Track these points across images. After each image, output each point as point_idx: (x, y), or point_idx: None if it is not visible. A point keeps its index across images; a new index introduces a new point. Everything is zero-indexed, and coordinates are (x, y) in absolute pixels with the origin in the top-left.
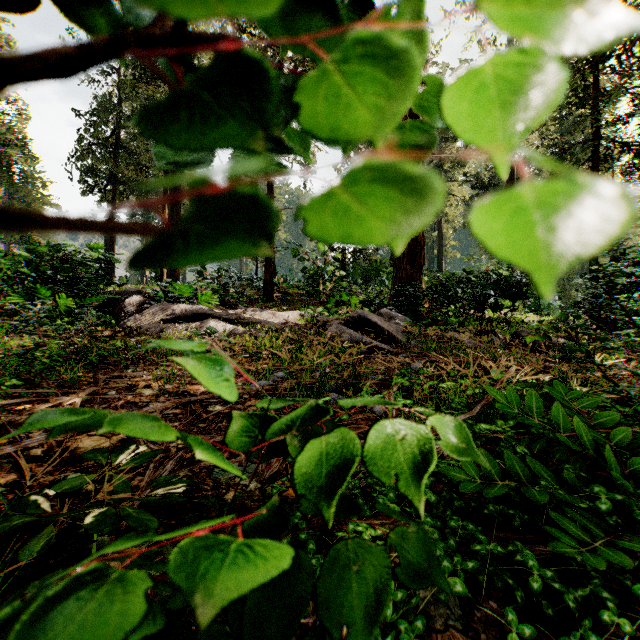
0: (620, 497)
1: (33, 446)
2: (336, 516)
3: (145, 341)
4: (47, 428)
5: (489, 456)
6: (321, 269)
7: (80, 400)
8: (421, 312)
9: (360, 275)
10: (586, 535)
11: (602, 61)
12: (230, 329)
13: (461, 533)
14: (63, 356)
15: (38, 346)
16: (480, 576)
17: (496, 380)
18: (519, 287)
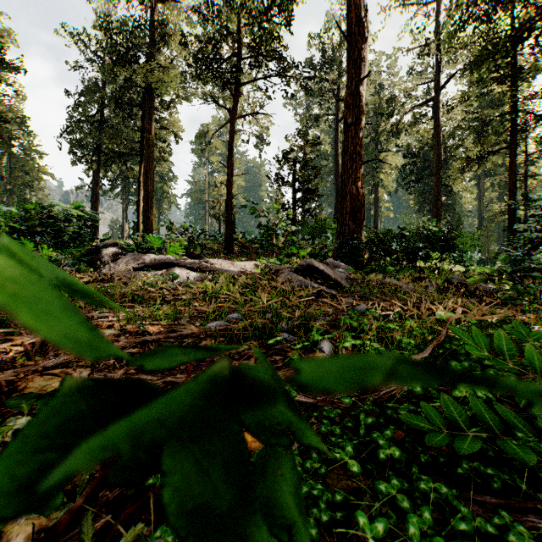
0: None
1: None
2: None
3: (115, 286)
4: (5, 367)
5: (453, 402)
6: (274, 225)
7: (42, 339)
8: (362, 262)
9: (308, 232)
10: None
11: (521, 41)
12: (193, 276)
13: (433, 497)
14: None
15: None
16: None
17: (439, 321)
18: (447, 241)
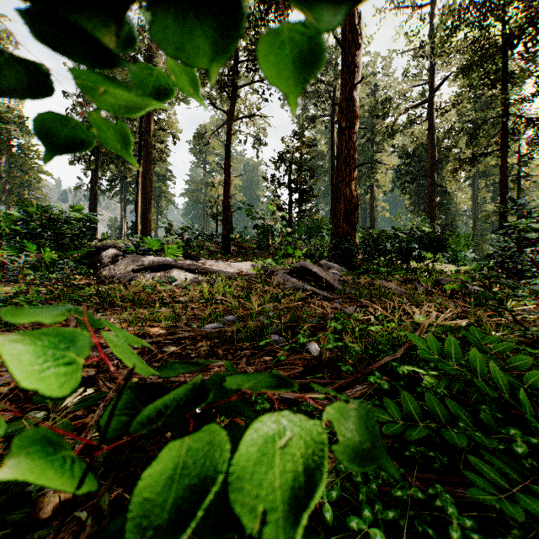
0: (535, 440)
1: (2, 384)
2: (202, 534)
3: (116, 288)
4: None
5: (411, 398)
6: (270, 226)
7: None
8: (355, 263)
9: (304, 231)
10: (504, 480)
11: (510, 48)
12: (191, 278)
13: (384, 475)
14: (44, 301)
15: (22, 293)
16: (401, 520)
17: (419, 324)
18: (439, 242)
